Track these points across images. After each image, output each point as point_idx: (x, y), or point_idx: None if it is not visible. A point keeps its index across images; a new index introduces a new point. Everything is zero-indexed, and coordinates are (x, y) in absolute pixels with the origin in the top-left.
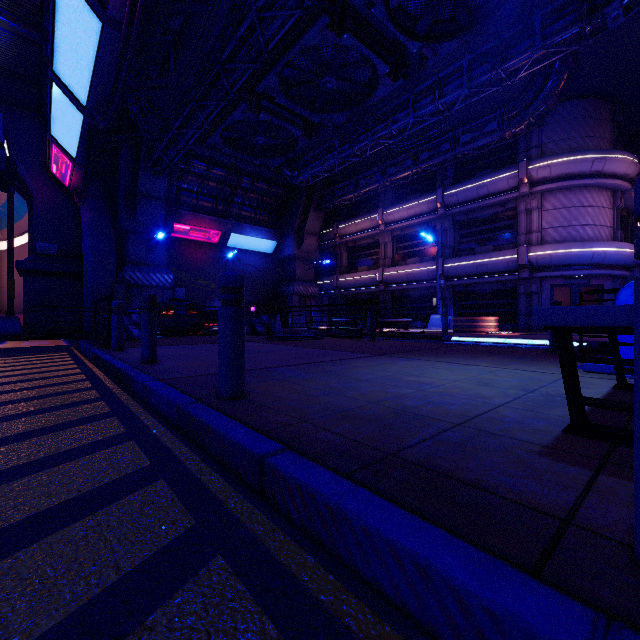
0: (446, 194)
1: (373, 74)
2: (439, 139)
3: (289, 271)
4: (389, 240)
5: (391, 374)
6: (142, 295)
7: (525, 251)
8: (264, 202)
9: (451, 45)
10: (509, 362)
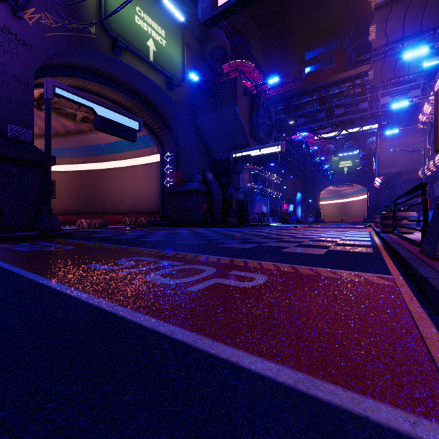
0: None
1: None
2: None
3: None
4: None
5: None
6: None
7: None
8: None
9: None
10: None
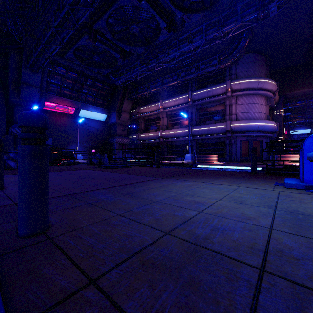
0: (193, 94)
1: (158, 27)
2: (190, 66)
3: (113, 131)
4: (165, 116)
5: (174, 194)
6: None
7: (229, 123)
8: (100, 93)
9: (197, 16)
10: (238, 181)
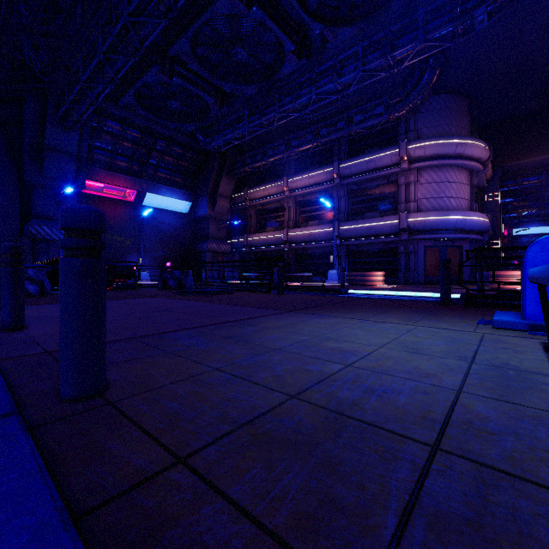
0: (341, 166)
1: (280, 51)
2: (336, 118)
3: (203, 230)
4: (293, 205)
5: (306, 338)
6: (1, 245)
7: (405, 217)
8: (179, 165)
9: (348, 31)
10: (416, 317)
